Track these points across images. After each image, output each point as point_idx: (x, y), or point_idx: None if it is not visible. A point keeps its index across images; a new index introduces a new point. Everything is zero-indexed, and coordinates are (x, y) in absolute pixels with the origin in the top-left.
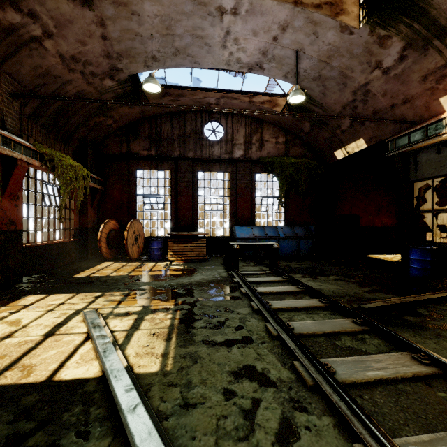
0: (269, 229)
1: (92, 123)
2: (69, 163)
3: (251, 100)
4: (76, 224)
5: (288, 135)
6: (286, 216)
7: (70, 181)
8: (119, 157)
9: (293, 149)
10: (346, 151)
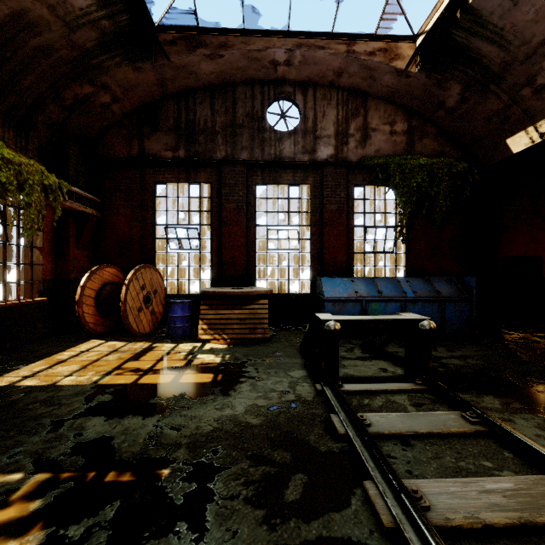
0: (384, 282)
1: (70, 97)
2: (0, 154)
3: (351, 50)
4: (47, 273)
5: (412, 119)
6: (408, 259)
7: (2, 189)
8: (127, 162)
9: (422, 142)
10: (537, 132)
